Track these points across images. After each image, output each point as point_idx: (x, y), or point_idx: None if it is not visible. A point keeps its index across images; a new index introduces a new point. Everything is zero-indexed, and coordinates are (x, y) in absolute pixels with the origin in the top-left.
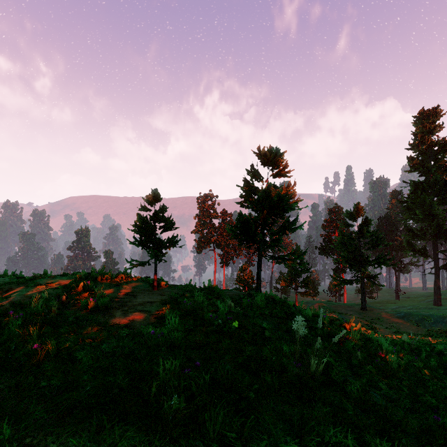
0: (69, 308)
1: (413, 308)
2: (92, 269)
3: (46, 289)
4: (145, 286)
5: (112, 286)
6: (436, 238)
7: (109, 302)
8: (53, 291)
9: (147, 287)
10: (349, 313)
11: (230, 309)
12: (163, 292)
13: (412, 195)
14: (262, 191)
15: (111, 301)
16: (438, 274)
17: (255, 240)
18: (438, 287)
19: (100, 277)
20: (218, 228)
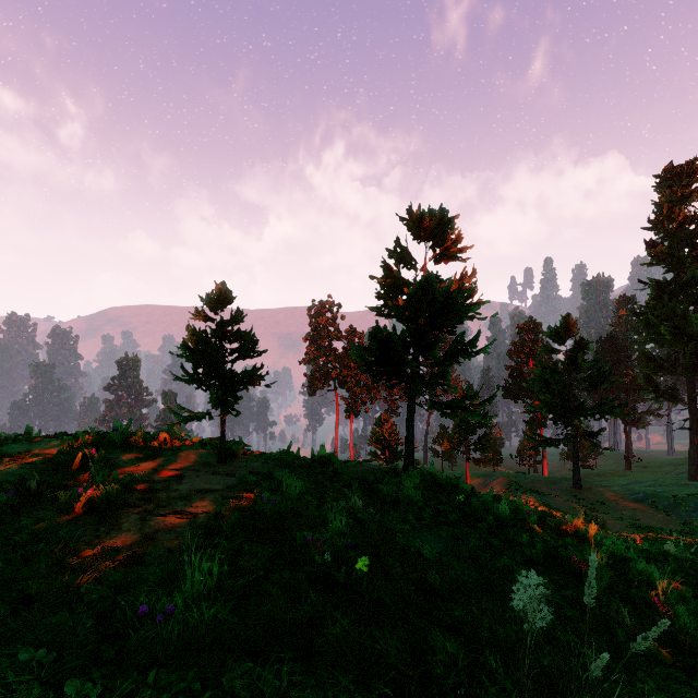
0: (39, 506)
1: (656, 484)
2: (115, 426)
3: (7, 466)
4: (207, 455)
5: (142, 457)
6: (692, 372)
7: (121, 492)
8: (21, 470)
9: (210, 457)
10: (554, 493)
11: (354, 511)
12: (235, 470)
13: (654, 302)
14: (415, 285)
15: (130, 489)
16: (695, 429)
17: (404, 374)
18: (696, 451)
19: (124, 440)
20: (341, 355)
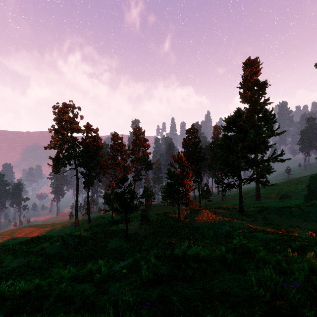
0: None
1: (248, 204)
2: None
3: None
4: None
5: None
6: (258, 152)
7: None
8: None
9: None
10: (236, 217)
11: None
12: None
13: (246, 119)
14: None
15: None
16: None
17: None
18: (259, 187)
19: None
20: (81, 142)
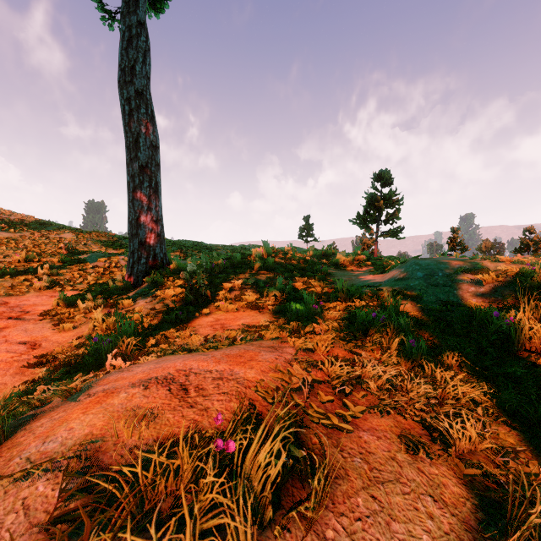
0: None
1: None
2: None
3: None
4: None
5: None
6: None
7: None
8: None
9: None
10: None
11: None
12: None
13: None
14: (363, 240)
15: None
16: None
17: None
18: None
19: None
20: None
